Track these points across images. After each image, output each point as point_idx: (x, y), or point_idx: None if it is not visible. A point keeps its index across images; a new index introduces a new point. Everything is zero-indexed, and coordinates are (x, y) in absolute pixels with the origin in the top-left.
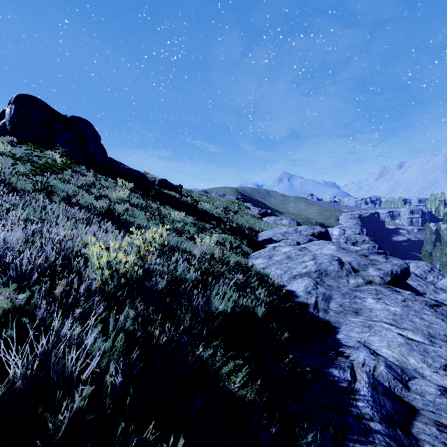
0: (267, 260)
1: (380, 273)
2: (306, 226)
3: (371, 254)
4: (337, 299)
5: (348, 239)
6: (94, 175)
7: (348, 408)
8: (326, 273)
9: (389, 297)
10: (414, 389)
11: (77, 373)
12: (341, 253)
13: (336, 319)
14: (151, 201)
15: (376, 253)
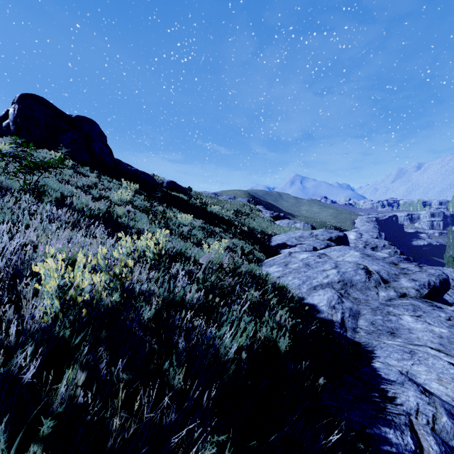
0: (283, 267)
1: (416, 284)
2: (322, 230)
3: (401, 262)
4: (367, 315)
5: (367, 244)
6: (98, 176)
7: None
8: (351, 284)
9: (430, 314)
10: None
11: None
12: (366, 261)
13: (368, 341)
14: (157, 203)
15: (407, 260)
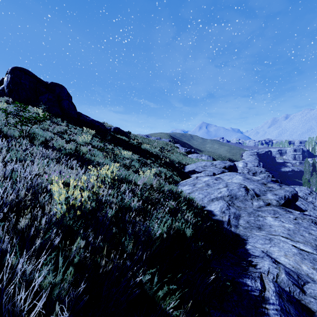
0: (192, 187)
1: (276, 197)
2: (219, 161)
3: (268, 183)
4: (245, 217)
5: (249, 170)
6: (67, 125)
7: (261, 316)
8: (236, 197)
9: (284, 216)
10: (309, 293)
11: (25, 313)
12: (246, 182)
13: (244, 233)
14: (107, 143)
15: (272, 182)
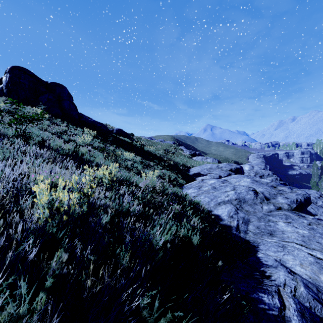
0: (197, 190)
1: (288, 201)
2: (225, 163)
3: (278, 185)
4: (254, 222)
5: (256, 173)
6: (67, 125)
7: None
8: (244, 201)
9: (297, 221)
10: None
11: None
12: (255, 185)
13: (254, 239)
14: (109, 145)
15: (282, 184)
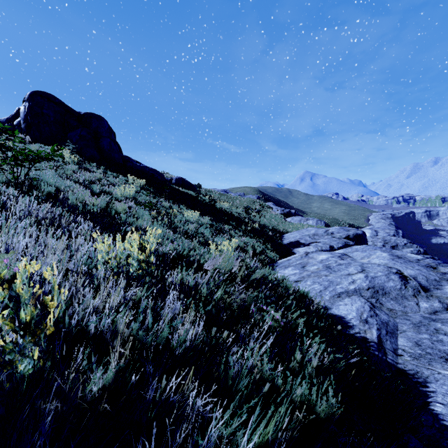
0: (300, 270)
1: None
2: (338, 227)
3: (439, 265)
4: (408, 332)
5: (386, 242)
6: (104, 172)
7: None
8: (384, 291)
9: None
10: None
11: None
12: (398, 264)
13: (416, 369)
14: (163, 199)
15: (446, 263)
